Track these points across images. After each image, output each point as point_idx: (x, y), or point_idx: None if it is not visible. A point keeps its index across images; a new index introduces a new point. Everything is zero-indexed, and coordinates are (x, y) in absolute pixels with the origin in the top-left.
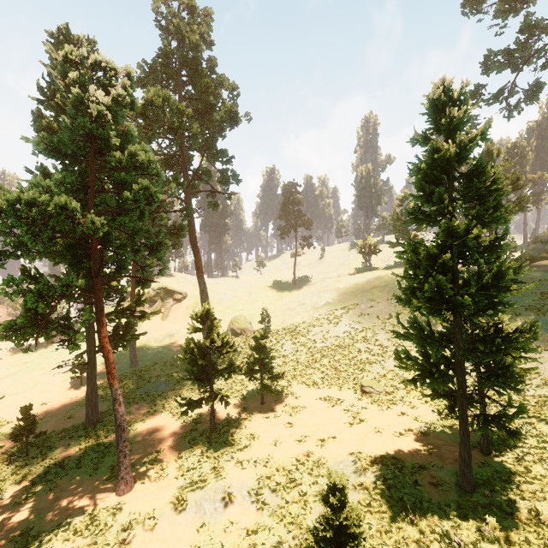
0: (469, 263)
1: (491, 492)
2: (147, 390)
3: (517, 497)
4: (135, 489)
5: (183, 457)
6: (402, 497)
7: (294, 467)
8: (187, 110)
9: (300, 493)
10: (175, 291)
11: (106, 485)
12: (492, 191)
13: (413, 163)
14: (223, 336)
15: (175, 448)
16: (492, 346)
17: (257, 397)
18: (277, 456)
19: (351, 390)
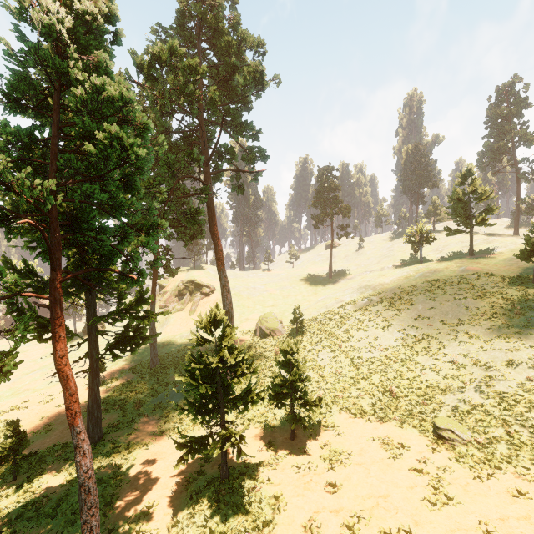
0: None
1: None
2: (161, 399)
3: None
4: None
5: (179, 525)
6: None
7: None
8: (202, 66)
9: None
10: (203, 285)
11: None
12: None
13: None
14: (239, 351)
15: (172, 503)
16: None
17: (286, 427)
18: None
19: (418, 430)
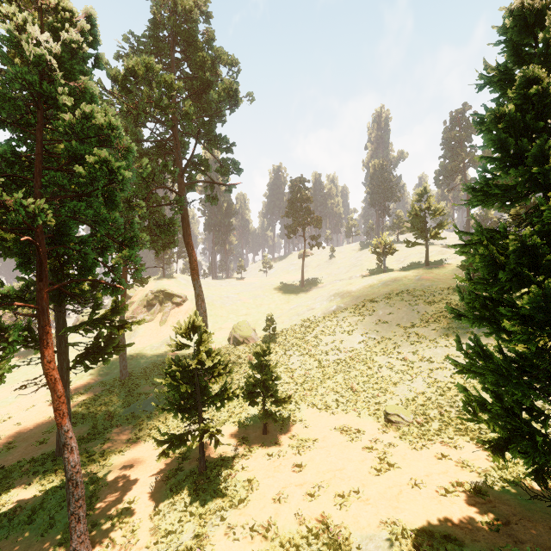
0: None
1: None
2: (134, 409)
3: None
4: None
5: (161, 513)
6: None
7: (305, 542)
8: (177, 83)
9: None
10: (174, 294)
11: None
12: None
13: (480, 115)
14: (216, 354)
15: (152, 496)
16: None
17: (258, 424)
18: (282, 522)
19: (372, 418)
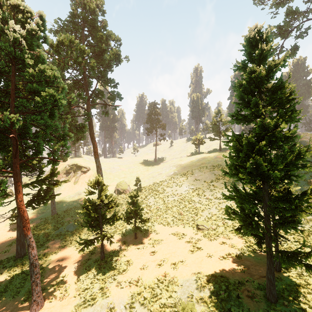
0: (274, 148)
1: (289, 302)
2: (61, 230)
3: (306, 306)
4: (44, 307)
5: (81, 280)
6: (229, 308)
7: (156, 285)
8: (87, 50)
9: (160, 305)
10: (82, 166)
11: (23, 305)
12: (289, 100)
13: (234, 82)
14: (110, 197)
15: (75, 273)
16: (291, 205)
17: (132, 234)
18: (145, 278)
19: (191, 228)
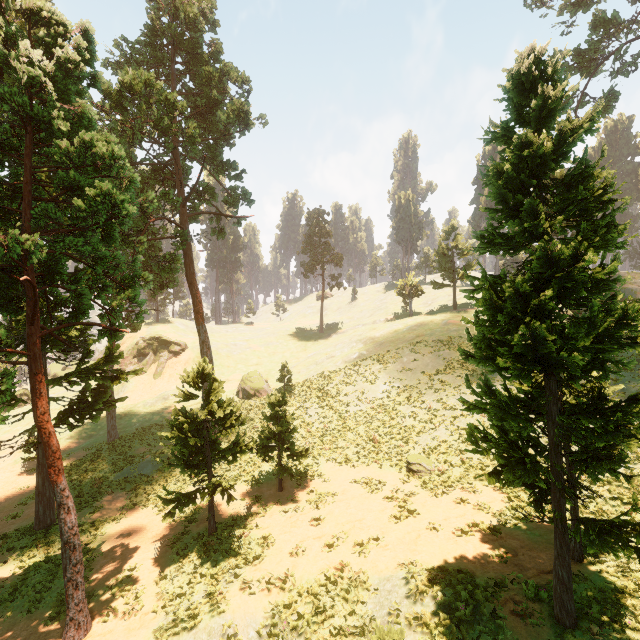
0: (571, 304)
1: (601, 628)
2: (127, 473)
3: (638, 636)
4: (92, 633)
5: (167, 577)
6: (477, 639)
7: (323, 589)
8: (181, 102)
9: (331, 631)
10: (171, 342)
11: (49, 629)
12: (602, 203)
13: (487, 167)
14: (227, 405)
15: (157, 562)
16: (607, 423)
17: (273, 481)
18: (300, 573)
19: (394, 469)
